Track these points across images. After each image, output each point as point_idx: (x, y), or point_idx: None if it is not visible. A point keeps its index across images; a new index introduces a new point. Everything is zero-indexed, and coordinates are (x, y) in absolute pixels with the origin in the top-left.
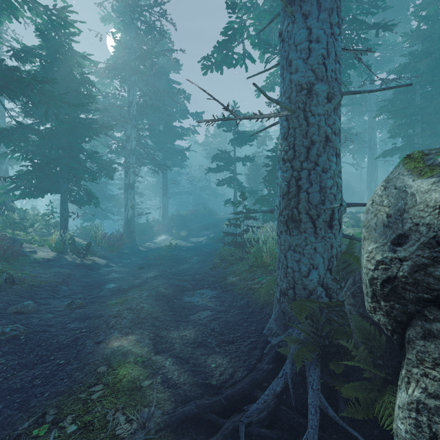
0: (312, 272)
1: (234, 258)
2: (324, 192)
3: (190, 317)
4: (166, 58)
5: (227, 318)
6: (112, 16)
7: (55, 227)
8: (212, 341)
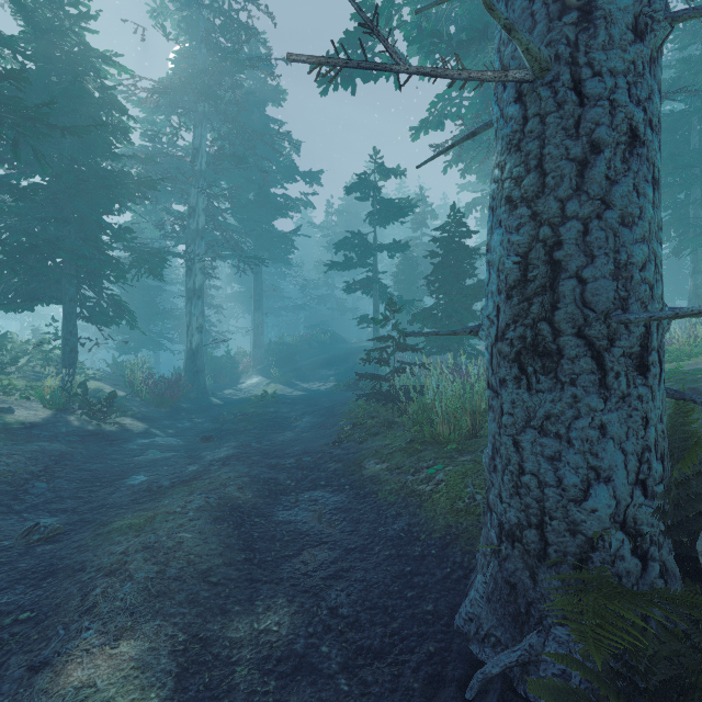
0: (595, 490)
1: (377, 421)
2: (627, 279)
3: (285, 566)
4: (260, 80)
5: (366, 572)
6: (168, 9)
7: (59, 364)
8: (330, 651)
